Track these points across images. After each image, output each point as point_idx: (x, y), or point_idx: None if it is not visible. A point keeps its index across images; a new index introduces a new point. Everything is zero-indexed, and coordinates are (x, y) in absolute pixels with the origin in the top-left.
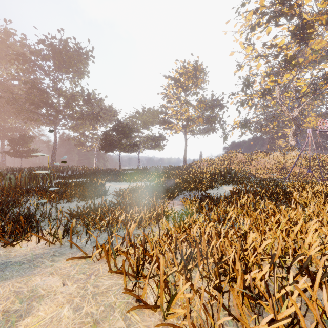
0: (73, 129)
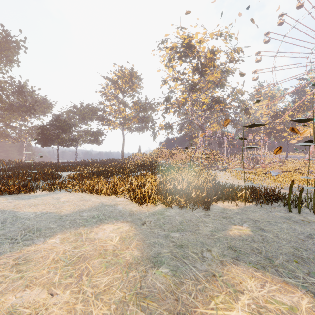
0: None
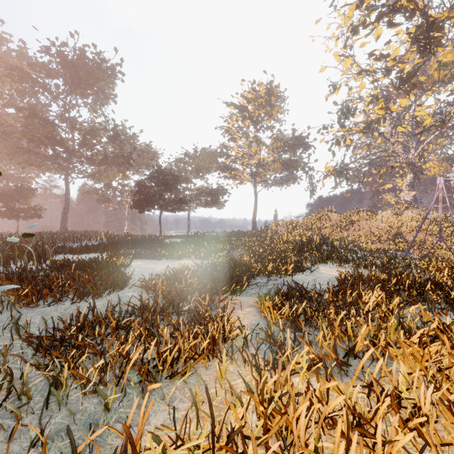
0: (94, 178)
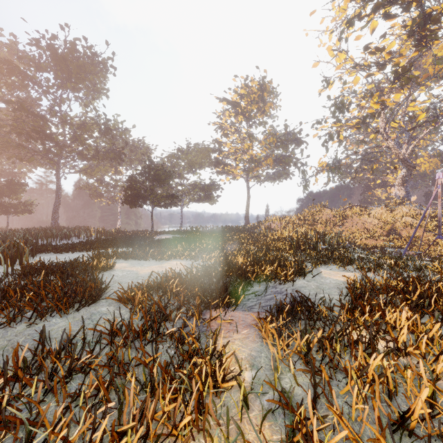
0: (85, 173)
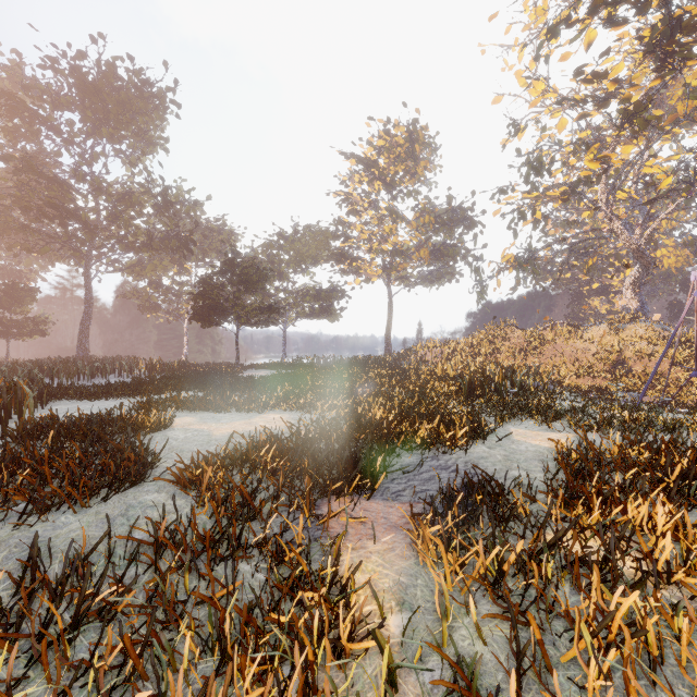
0: (131, 273)
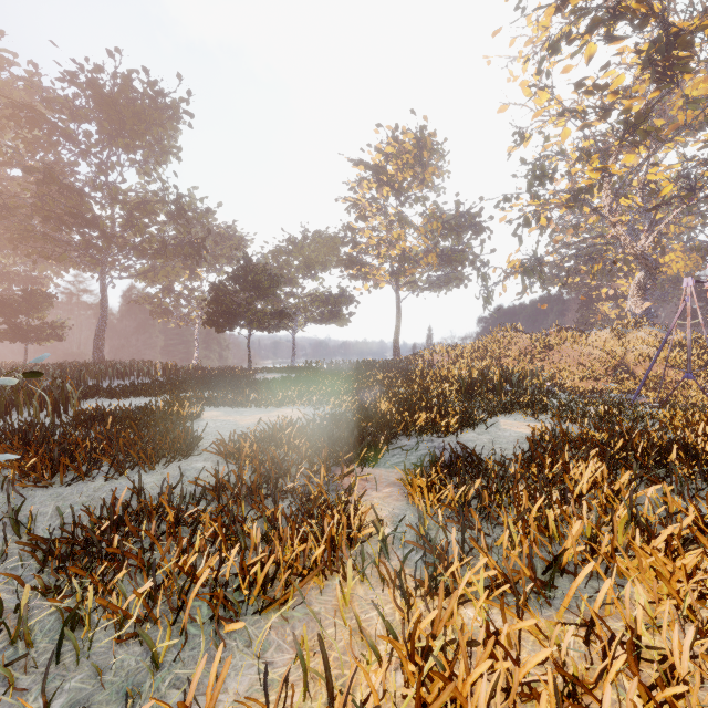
0: (145, 279)
